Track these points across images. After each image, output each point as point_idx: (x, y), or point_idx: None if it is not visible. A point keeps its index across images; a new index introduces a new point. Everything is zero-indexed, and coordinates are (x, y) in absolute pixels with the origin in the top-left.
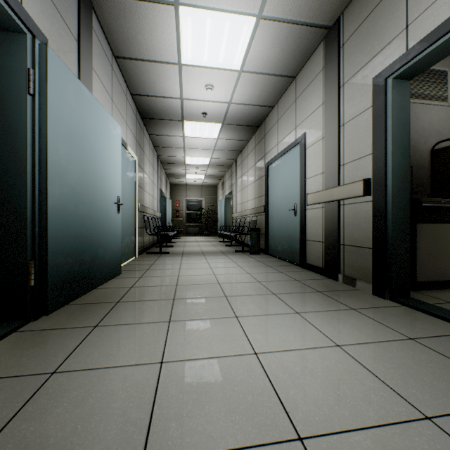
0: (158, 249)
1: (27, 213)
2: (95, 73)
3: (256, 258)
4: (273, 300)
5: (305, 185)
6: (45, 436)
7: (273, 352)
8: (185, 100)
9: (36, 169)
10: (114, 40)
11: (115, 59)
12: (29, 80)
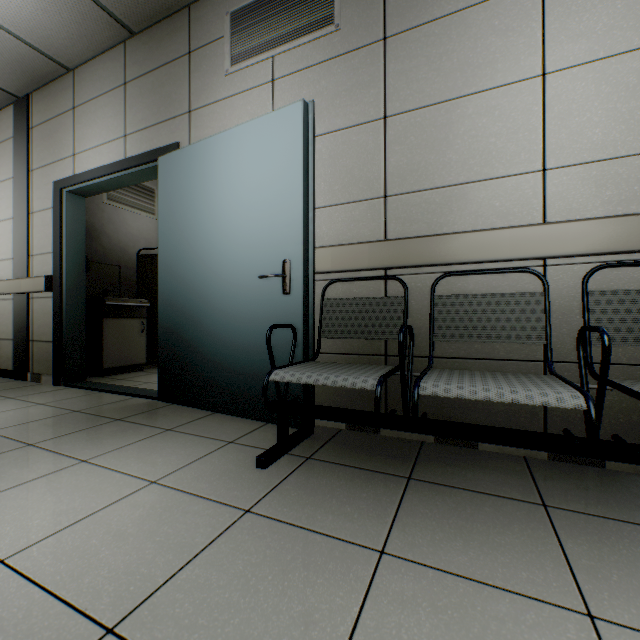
0: None
1: None
2: None
3: None
4: None
5: None
6: None
7: None
8: None
9: None
10: None
11: None
12: None
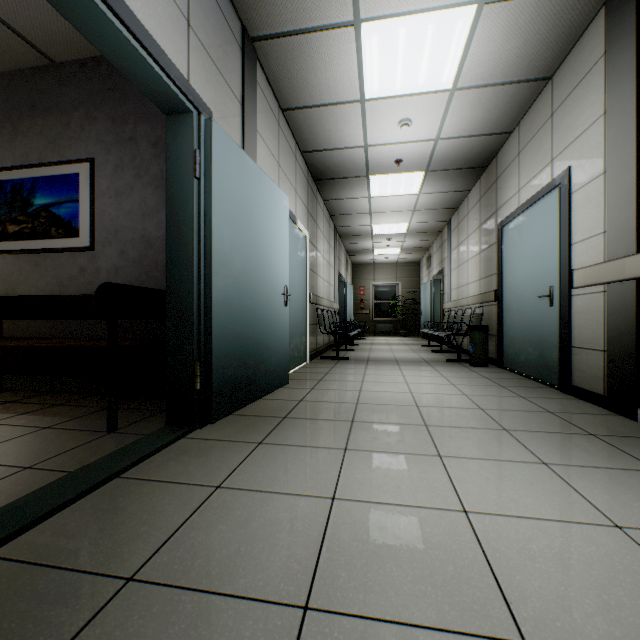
0: (335, 354)
1: (194, 309)
2: (259, 137)
3: (481, 372)
4: (502, 439)
5: (569, 256)
6: (211, 550)
7: (493, 515)
8: (370, 147)
9: (201, 260)
10: (281, 90)
11: (282, 113)
12: (196, 163)
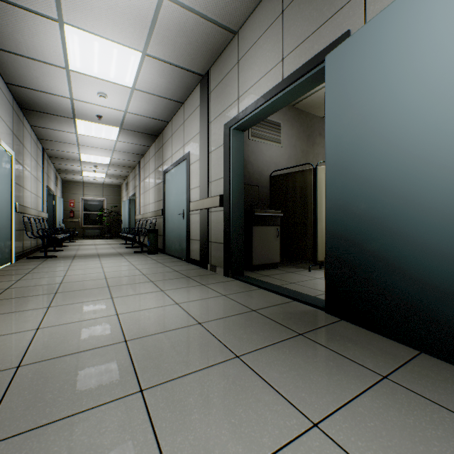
0: (44, 254)
1: None
2: None
3: (152, 257)
4: (148, 285)
5: (189, 195)
6: None
7: (130, 312)
8: (76, 100)
9: None
10: None
11: None
12: None
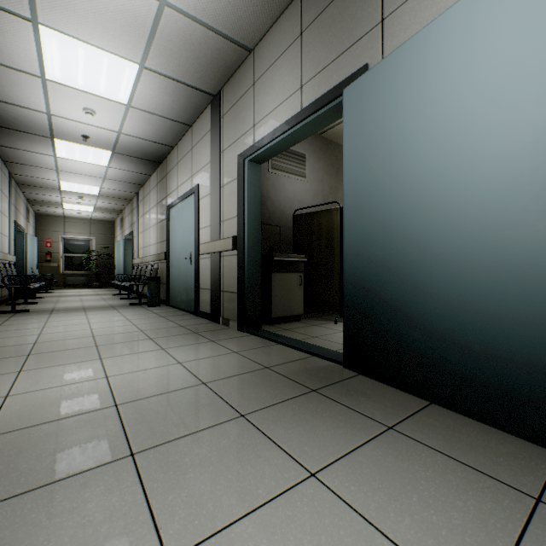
0: (11, 308)
1: None
2: None
3: (154, 310)
4: (146, 343)
5: (199, 235)
6: None
7: (123, 374)
8: (55, 116)
9: None
10: None
11: None
12: None
